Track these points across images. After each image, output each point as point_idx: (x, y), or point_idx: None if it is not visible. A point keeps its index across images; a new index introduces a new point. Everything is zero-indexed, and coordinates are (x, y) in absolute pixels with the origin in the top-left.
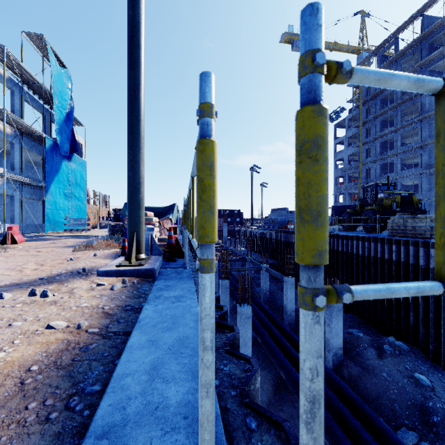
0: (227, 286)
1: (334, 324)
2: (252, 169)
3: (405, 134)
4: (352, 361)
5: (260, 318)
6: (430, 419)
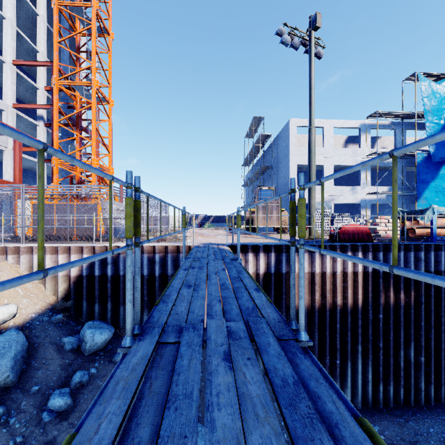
0: None
1: None
2: None
3: None
4: None
5: None
6: None
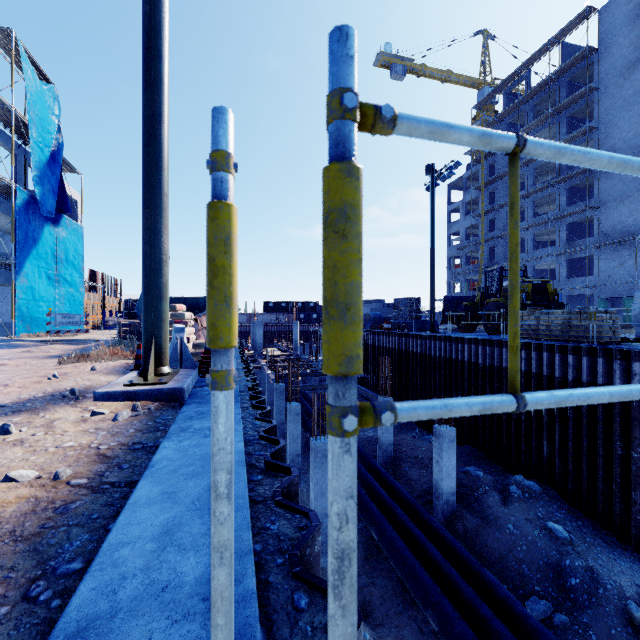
0: (298, 412)
1: (444, 460)
2: None
3: (539, 201)
4: (468, 511)
5: None
6: (566, 582)
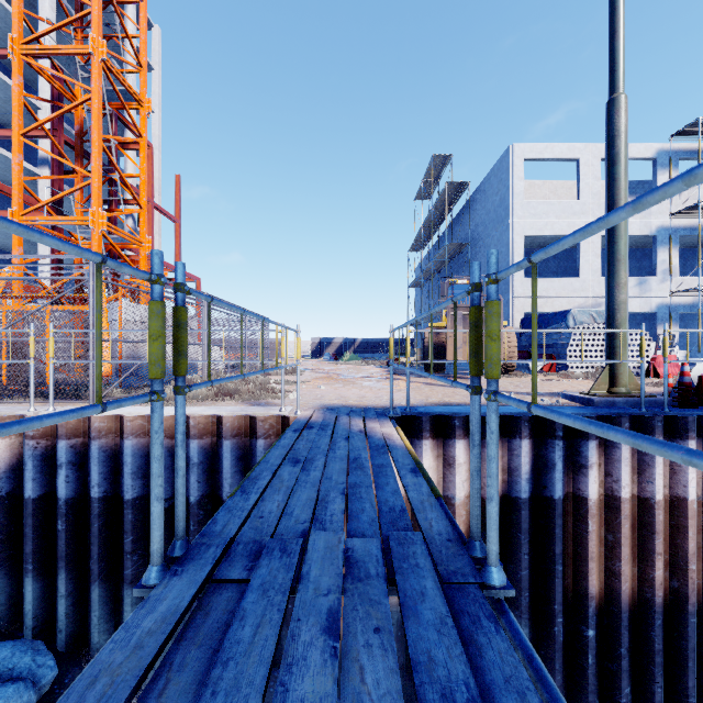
0: None
1: None
2: None
3: None
4: None
5: None
6: None
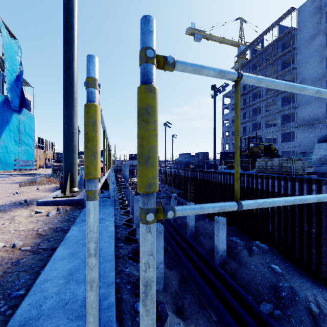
0: None
1: (220, 234)
2: (165, 124)
3: (267, 104)
4: (232, 259)
5: (170, 233)
6: (280, 294)
